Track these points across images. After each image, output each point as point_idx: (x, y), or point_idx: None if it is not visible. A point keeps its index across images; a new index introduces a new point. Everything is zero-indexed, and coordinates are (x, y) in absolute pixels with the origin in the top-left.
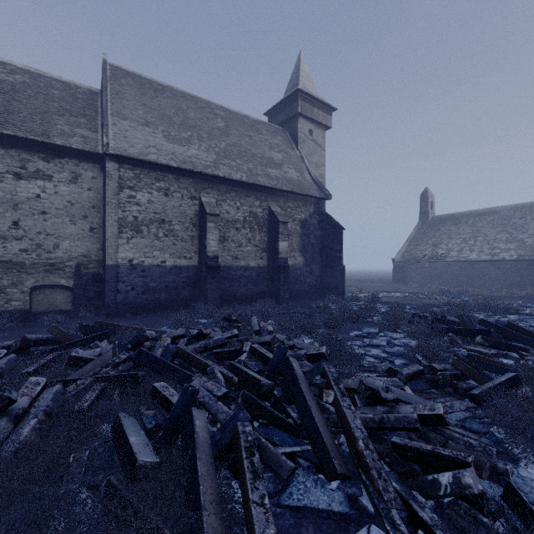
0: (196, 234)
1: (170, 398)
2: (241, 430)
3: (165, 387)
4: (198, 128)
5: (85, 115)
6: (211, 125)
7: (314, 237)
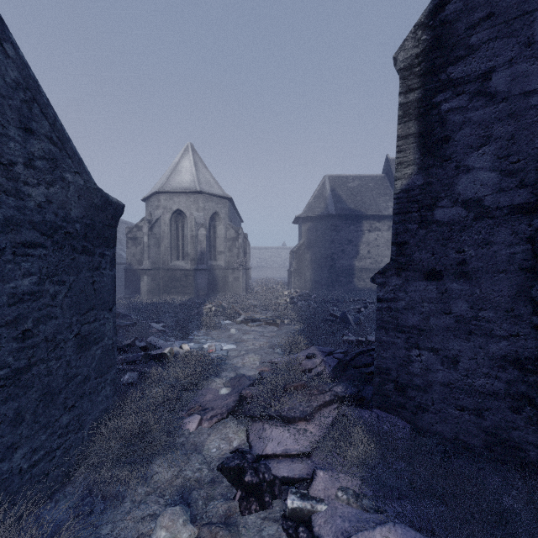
0: None
1: None
2: None
3: None
4: None
5: (386, 194)
6: None
7: None
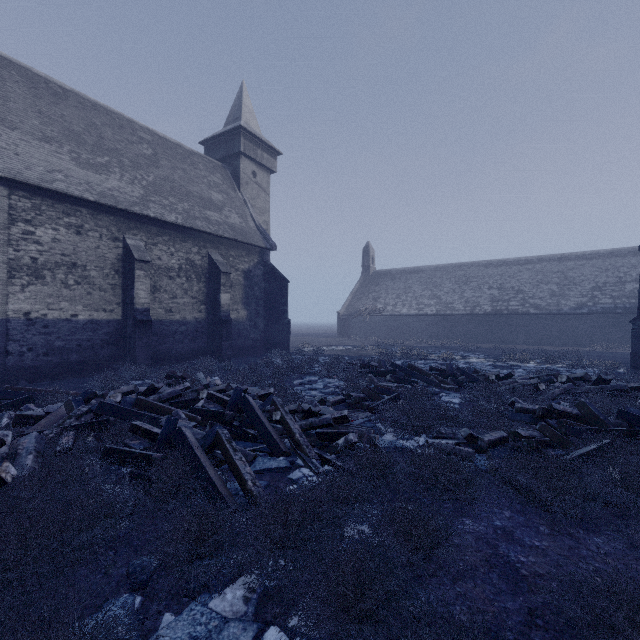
0: (119, 283)
1: (152, 430)
2: (221, 432)
3: (143, 424)
4: (118, 153)
5: None
6: (135, 151)
7: (259, 289)
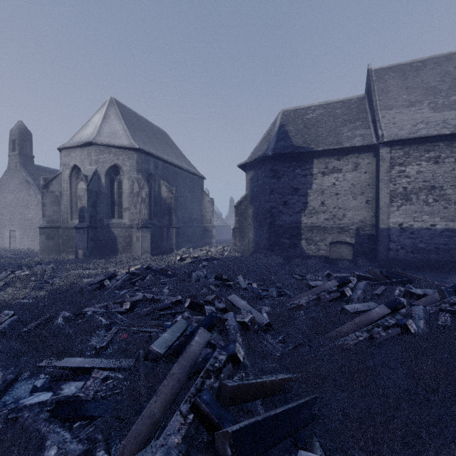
0: None
1: None
2: None
3: None
4: None
5: (359, 119)
6: None
7: None
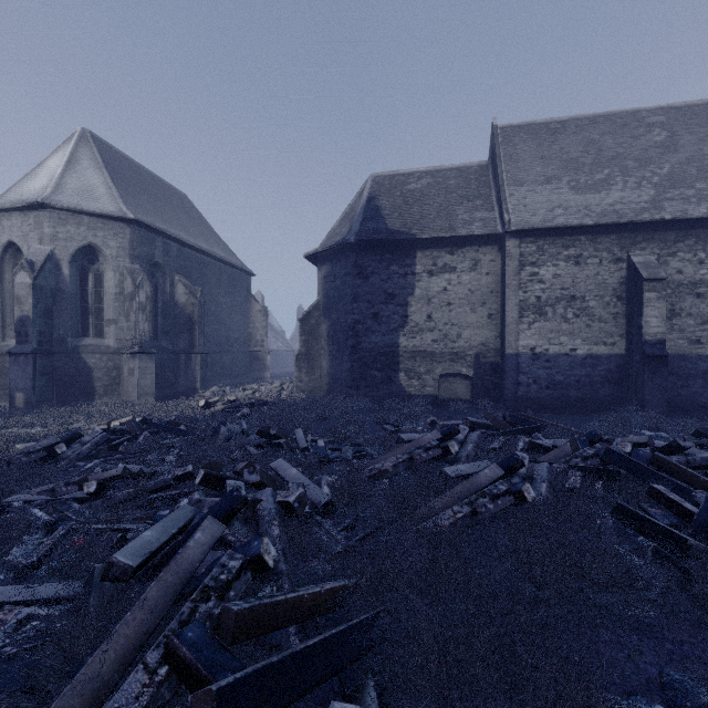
0: (621, 311)
1: (680, 503)
2: None
3: (666, 491)
4: (619, 159)
5: (479, 196)
6: (641, 145)
7: None
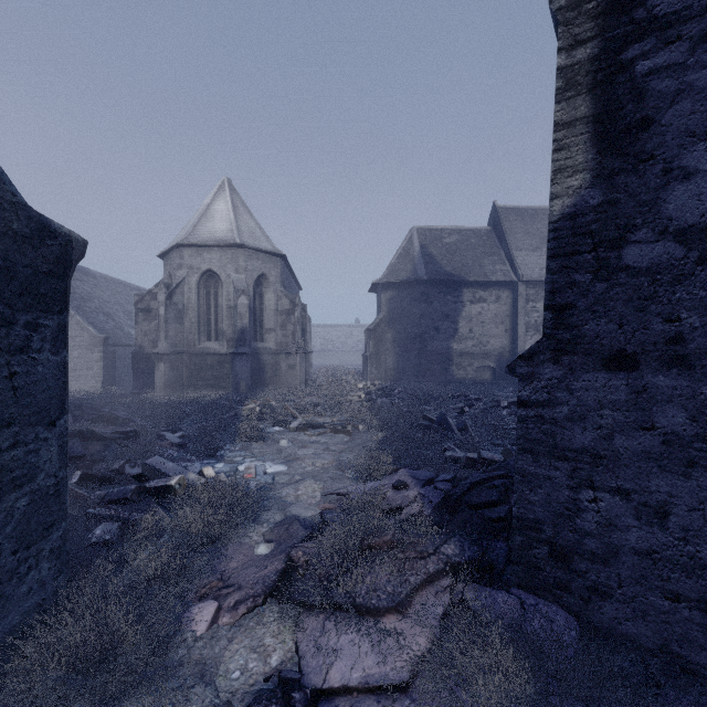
0: None
1: None
2: None
3: None
4: None
5: (494, 253)
6: None
7: None
